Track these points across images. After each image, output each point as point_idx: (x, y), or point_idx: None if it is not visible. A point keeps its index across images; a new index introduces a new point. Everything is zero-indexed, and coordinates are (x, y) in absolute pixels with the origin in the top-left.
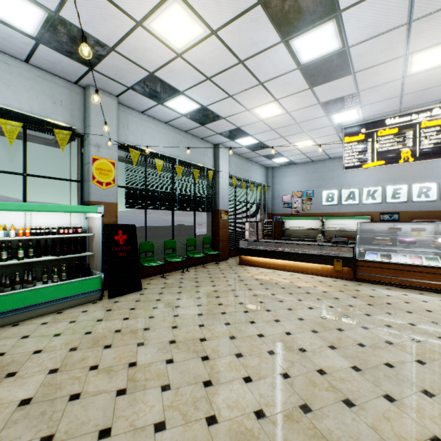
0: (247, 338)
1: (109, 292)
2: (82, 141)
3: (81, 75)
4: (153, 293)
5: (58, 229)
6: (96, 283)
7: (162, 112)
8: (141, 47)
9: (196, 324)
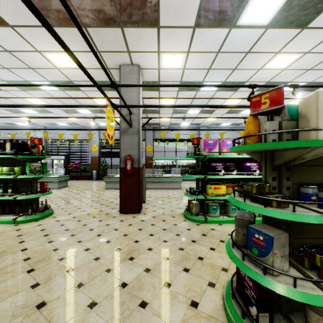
0: None
1: None
2: None
3: (197, 126)
4: None
5: (193, 163)
6: None
7: (221, 126)
8: (207, 121)
9: None
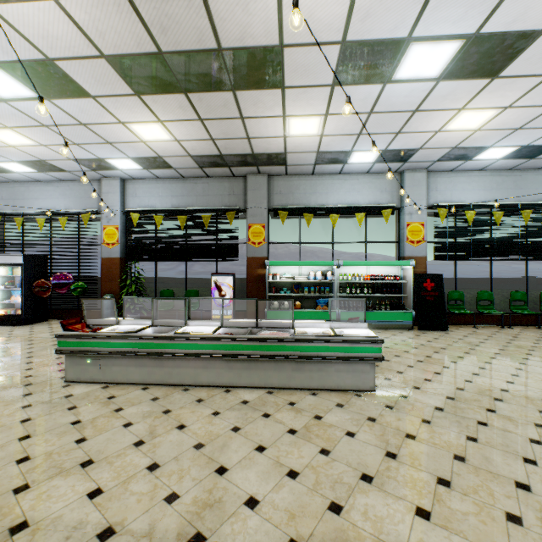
0: (534, 373)
1: (418, 325)
2: (398, 212)
3: (398, 167)
4: (457, 335)
5: (384, 277)
6: (408, 316)
7: (472, 165)
8: (441, 140)
9: (487, 356)
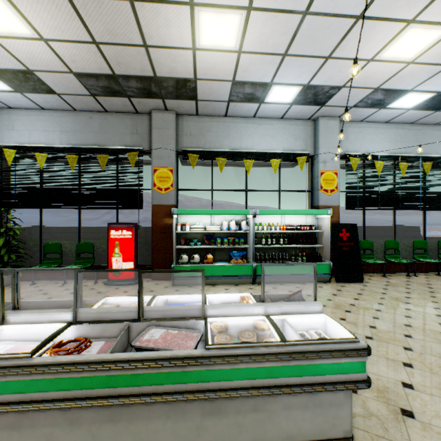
0: None
1: (335, 277)
2: (312, 161)
3: (314, 113)
4: (376, 287)
5: (300, 227)
6: (326, 268)
7: (382, 115)
8: (369, 75)
9: (433, 321)
